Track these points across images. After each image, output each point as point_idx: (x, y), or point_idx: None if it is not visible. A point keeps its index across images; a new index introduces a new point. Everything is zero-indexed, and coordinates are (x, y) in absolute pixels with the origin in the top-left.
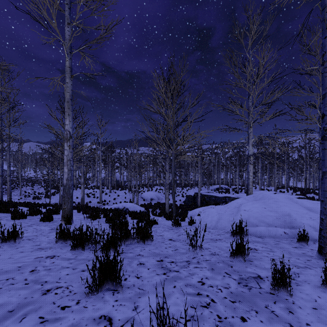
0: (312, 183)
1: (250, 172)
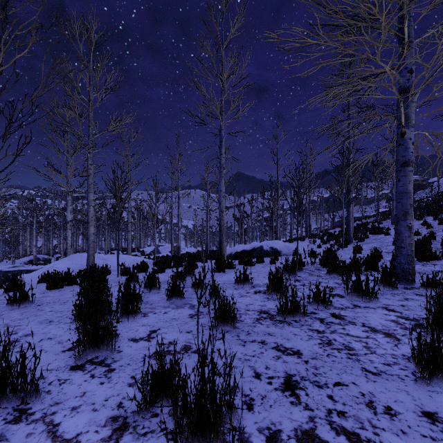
0: (144, 242)
1: (68, 237)
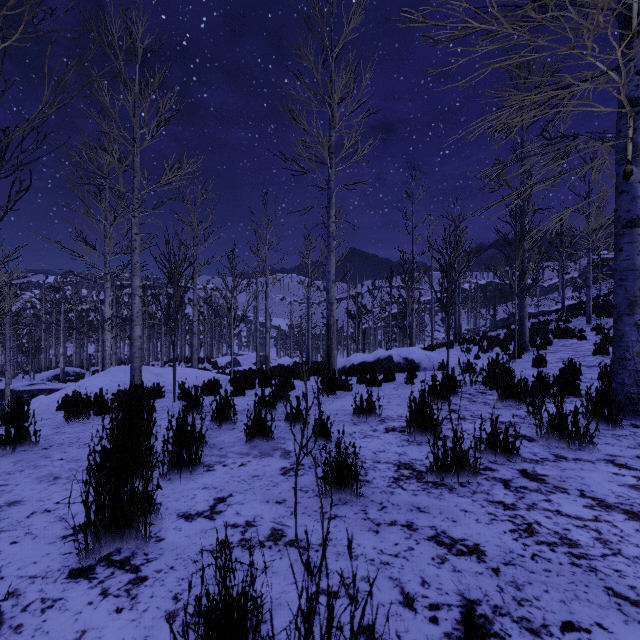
0: (217, 350)
1: (107, 342)
